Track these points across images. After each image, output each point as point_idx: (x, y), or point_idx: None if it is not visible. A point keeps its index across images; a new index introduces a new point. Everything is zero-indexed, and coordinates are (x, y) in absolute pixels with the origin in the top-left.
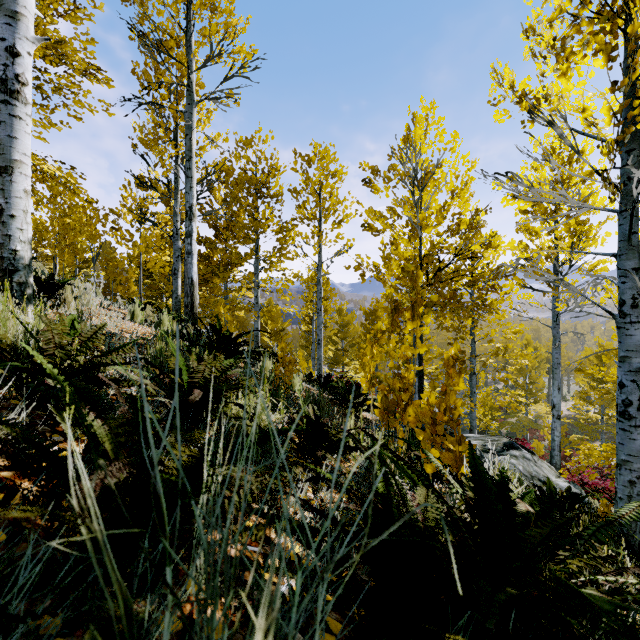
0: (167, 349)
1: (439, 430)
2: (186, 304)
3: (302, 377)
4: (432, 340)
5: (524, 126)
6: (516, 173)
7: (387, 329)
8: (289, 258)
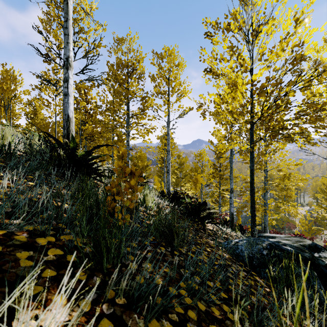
0: None
1: None
2: (63, 135)
3: (157, 193)
4: (233, 172)
5: None
6: None
7: None
8: (149, 119)
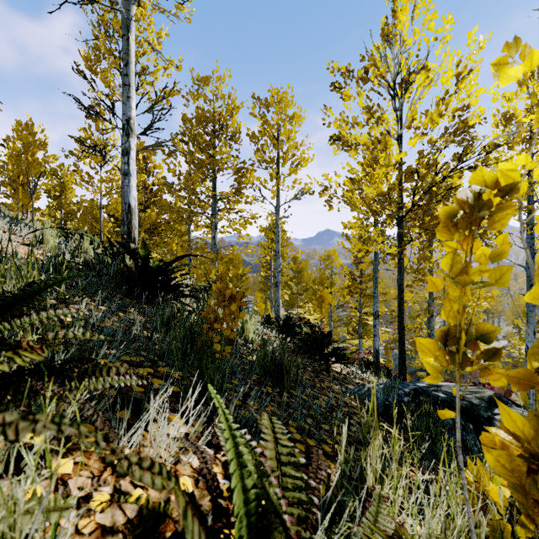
0: None
1: None
2: (122, 234)
3: (260, 319)
4: (382, 284)
5: None
6: None
7: None
8: (247, 202)
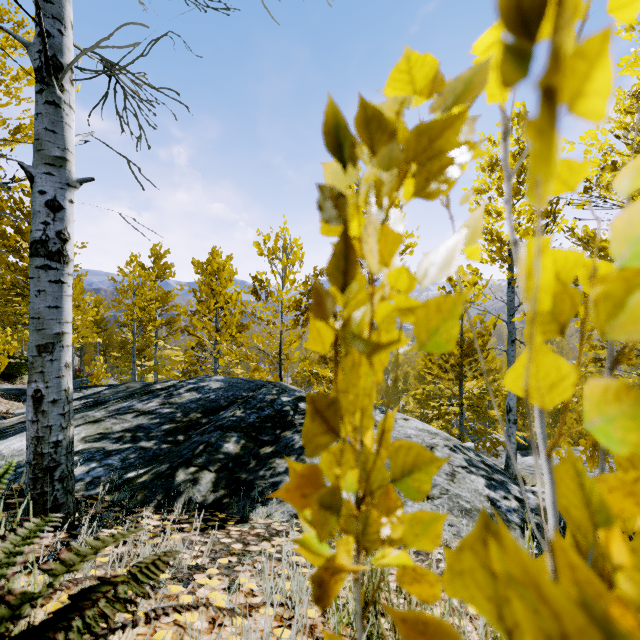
0: None
1: None
2: None
3: None
4: None
5: None
6: None
7: None
8: None
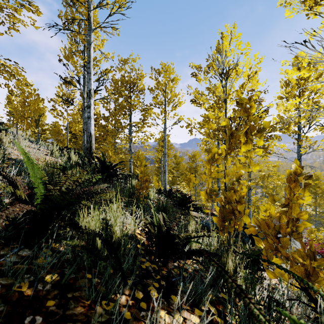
0: (46, 168)
1: (284, 241)
2: (87, 147)
3: (155, 191)
4: None
5: (308, 17)
6: (300, 52)
7: (224, 151)
8: (148, 126)
